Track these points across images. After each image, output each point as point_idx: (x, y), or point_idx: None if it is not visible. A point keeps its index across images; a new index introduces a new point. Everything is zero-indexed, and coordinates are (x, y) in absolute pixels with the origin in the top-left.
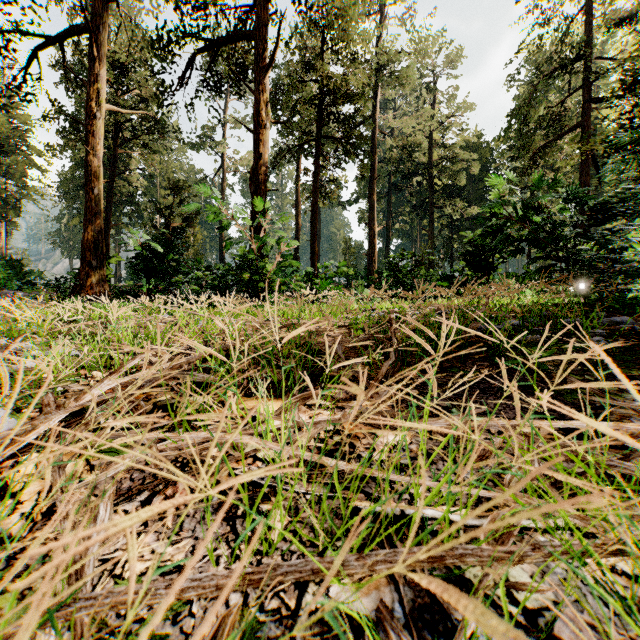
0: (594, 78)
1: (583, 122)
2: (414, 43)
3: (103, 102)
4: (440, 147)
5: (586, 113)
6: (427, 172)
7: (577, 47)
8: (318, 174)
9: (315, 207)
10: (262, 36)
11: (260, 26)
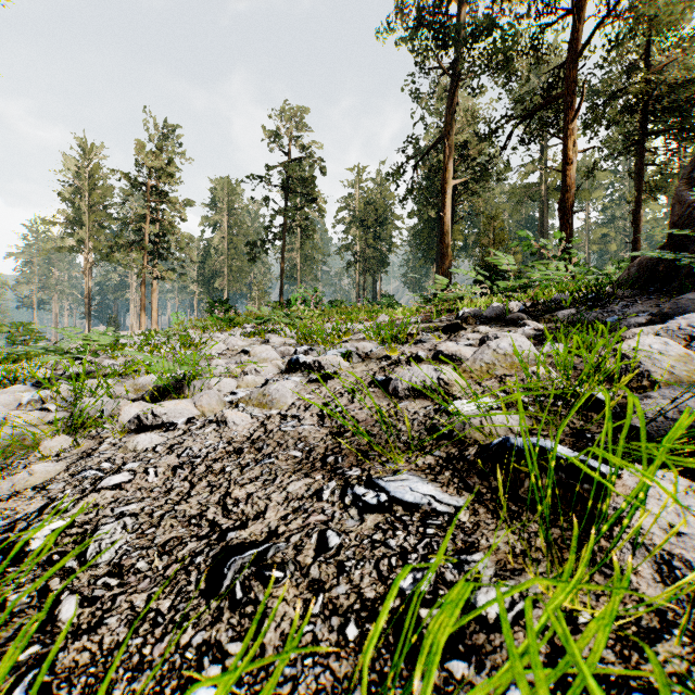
0: None
1: None
2: None
3: (450, 181)
4: None
5: None
6: None
7: None
8: (640, 174)
9: (636, 208)
10: (568, 91)
11: (566, 84)
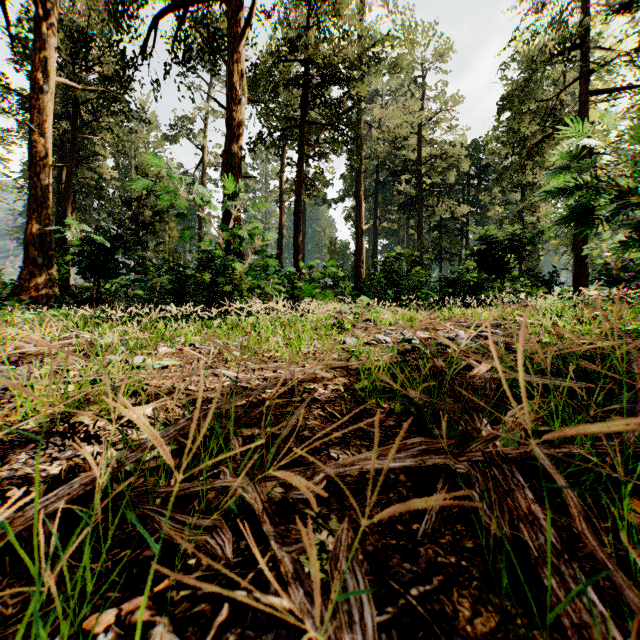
0: (595, 69)
1: (581, 117)
2: (405, 29)
3: (51, 73)
4: (429, 144)
5: (584, 107)
6: (416, 169)
7: (577, 36)
8: (302, 164)
9: (299, 200)
10: None
11: None
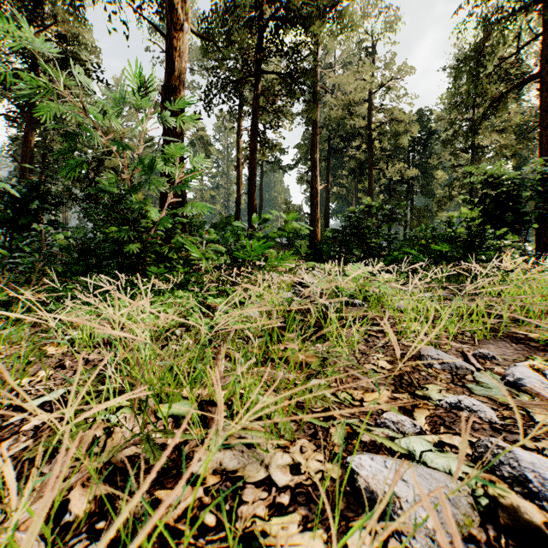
0: None
1: (543, 72)
2: None
3: None
4: (378, 111)
5: (546, 62)
6: (366, 134)
7: None
8: (257, 116)
9: (253, 154)
10: None
11: None
